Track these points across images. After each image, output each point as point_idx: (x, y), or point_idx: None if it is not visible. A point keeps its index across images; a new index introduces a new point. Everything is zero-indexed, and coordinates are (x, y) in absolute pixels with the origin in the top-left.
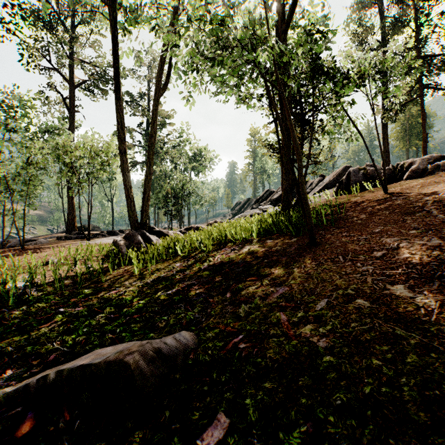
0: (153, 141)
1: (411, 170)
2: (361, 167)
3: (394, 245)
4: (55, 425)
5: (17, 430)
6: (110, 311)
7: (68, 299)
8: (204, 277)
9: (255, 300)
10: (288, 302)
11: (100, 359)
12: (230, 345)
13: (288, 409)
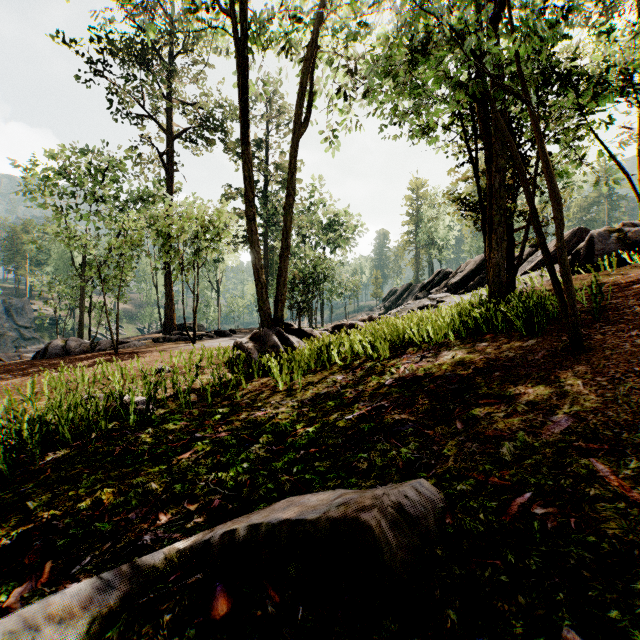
0: (291, 201)
1: None
2: (611, 229)
3: None
4: (262, 609)
5: (211, 608)
6: (269, 440)
7: (200, 421)
8: (395, 397)
9: (519, 436)
10: (591, 442)
11: (312, 514)
12: (514, 508)
13: None
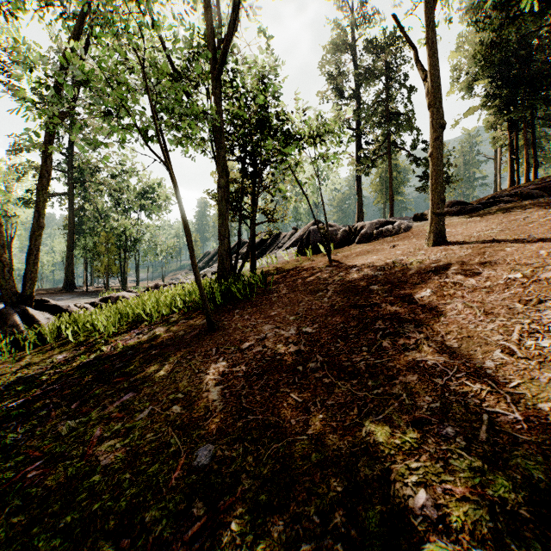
0: (45, 183)
1: (361, 234)
2: (322, 226)
3: (263, 335)
4: None
5: None
6: None
7: None
8: (73, 378)
9: (93, 412)
10: (121, 412)
11: None
12: (19, 476)
13: (14, 541)
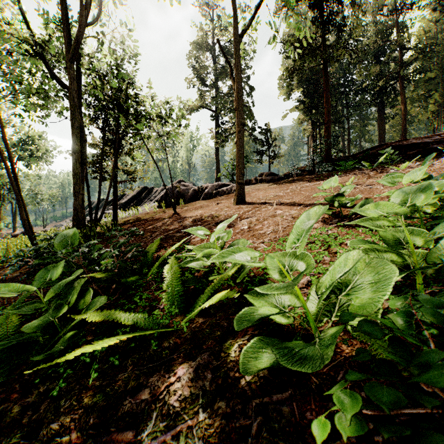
0: None
1: (205, 193)
2: (178, 186)
3: None
4: None
5: None
6: None
7: None
8: None
9: None
10: None
11: None
12: None
13: None
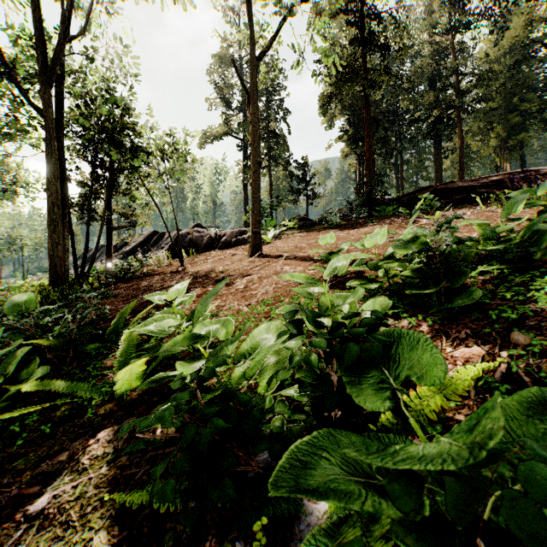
0: None
1: (222, 241)
2: (191, 232)
3: None
4: None
5: None
6: None
7: None
8: None
9: None
10: None
11: None
12: None
13: None
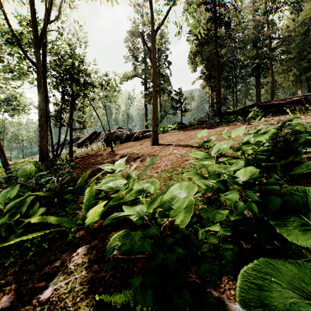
0: None
1: (134, 136)
2: (116, 131)
3: None
4: None
5: None
6: None
7: None
8: None
9: None
10: None
11: None
12: None
13: None
